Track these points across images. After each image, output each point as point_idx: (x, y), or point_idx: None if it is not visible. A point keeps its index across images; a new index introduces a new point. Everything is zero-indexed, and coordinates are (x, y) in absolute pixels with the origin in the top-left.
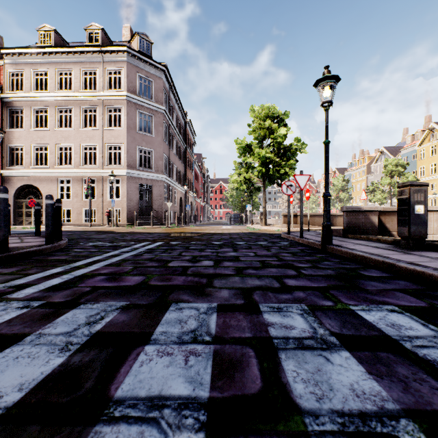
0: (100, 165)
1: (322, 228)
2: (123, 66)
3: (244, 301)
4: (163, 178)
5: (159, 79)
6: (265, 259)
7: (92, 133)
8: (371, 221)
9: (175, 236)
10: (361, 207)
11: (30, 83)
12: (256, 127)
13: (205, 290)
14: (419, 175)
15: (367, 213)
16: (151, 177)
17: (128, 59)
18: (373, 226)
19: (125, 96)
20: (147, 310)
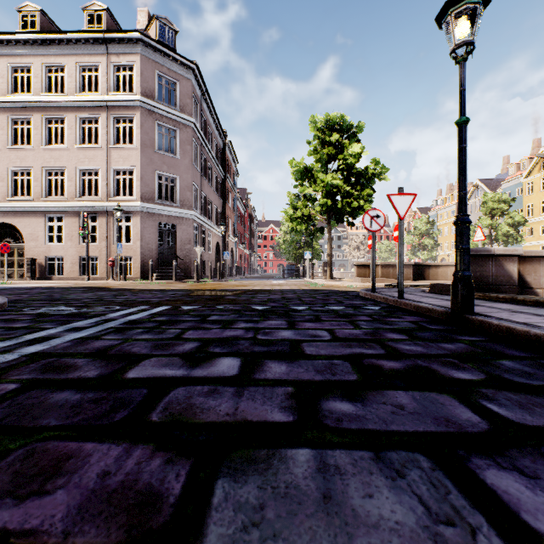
0: (103, 196)
1: (454, 283)
2: (135, 59)
3: None
4: (191, 216)
5: (187, 80)
6: (359, 352)
7: (93, 153)
8: (507, 271)
9: (198, 295)
10: (490, 250)
11: (6, 82)
12: (319, 146)
13: None
14: (526, 215)
15: (501, 259)
16: (175, 214)
17: (142, 51)
18: (509, 280)
19: (138, 101)
20: None
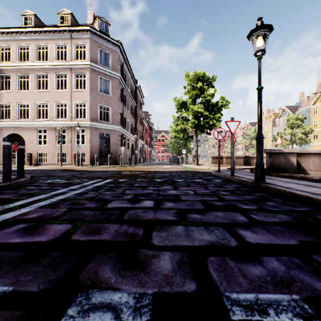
0: (69, 118)
1: (255, 168)
2: (87, 41)
3: (196, 284)
4: (118, 129)
5: (115, 52)
6: (206, 199)
7: (63, 94)
8: (291, 161)
9: (125, 174)
10: (281, 150)
11: (15, 55)
12: (190, 89)
13: (139, 253)
14: (313, 127)
15: (287, 155)
16: (109, 128)
17: (91, 37)
18: (292, 166)
19: (88, 65)
20: (25, 317)
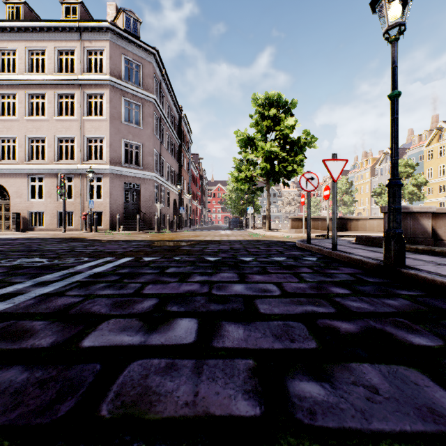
0: (78, 160)
1: (387, 239)
2: (105, 45)
3: None
4: (153, 177)
5: (149, 63)
6: (310, 310)
7: (69, 123)
8: (423, 226)
9: (158, 246)
10: (409, 207)
11: None
12: (259, 119)
13: None
14: (427, 177)
15: (417, 216)
16: (139, 175)
17: (111, 38)
18: (424, 233)
19: (107, 80)
20: None
